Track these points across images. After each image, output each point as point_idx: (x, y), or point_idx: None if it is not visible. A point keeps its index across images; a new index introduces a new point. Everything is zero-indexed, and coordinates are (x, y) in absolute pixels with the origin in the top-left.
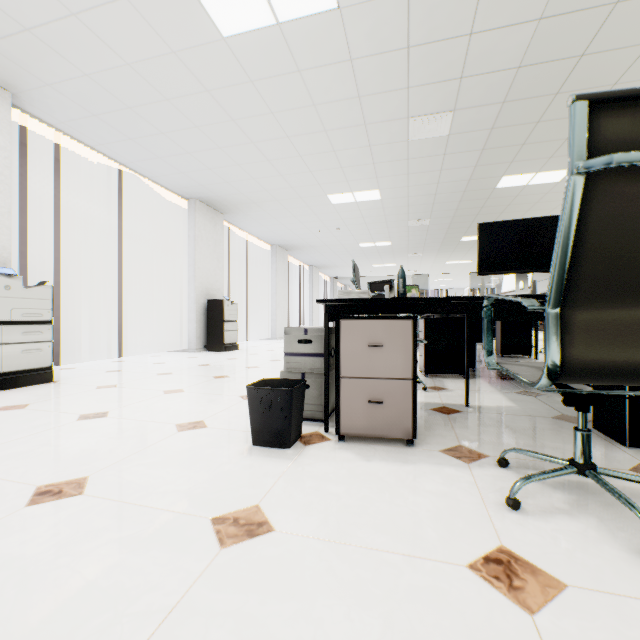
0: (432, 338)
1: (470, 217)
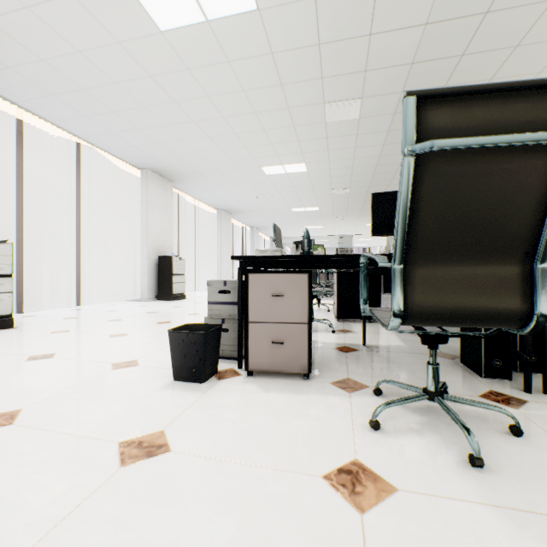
0: (343, 289)
1: (383, 187)
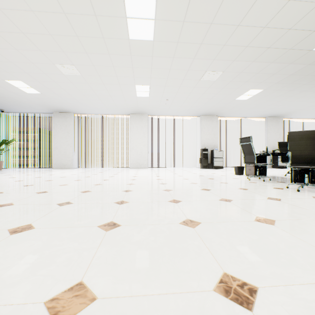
0: None
1: None
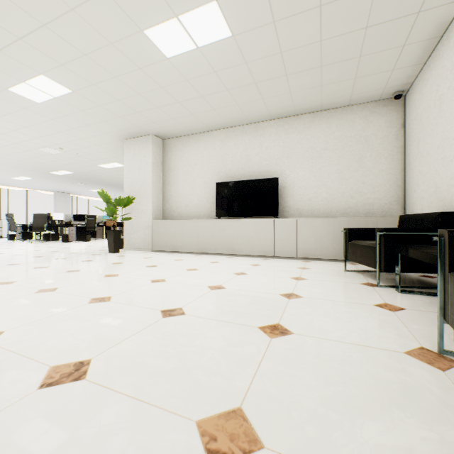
0: None
1: None
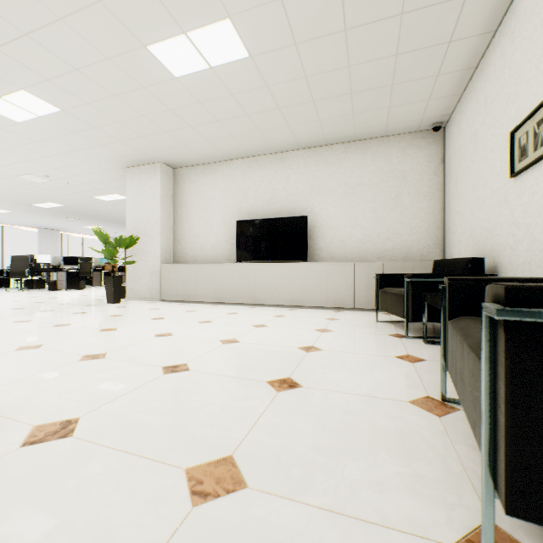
0: None
1: None
